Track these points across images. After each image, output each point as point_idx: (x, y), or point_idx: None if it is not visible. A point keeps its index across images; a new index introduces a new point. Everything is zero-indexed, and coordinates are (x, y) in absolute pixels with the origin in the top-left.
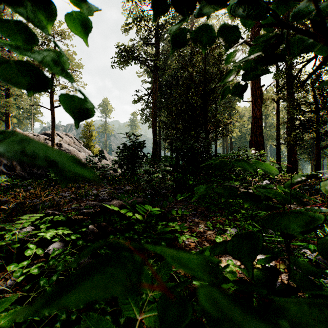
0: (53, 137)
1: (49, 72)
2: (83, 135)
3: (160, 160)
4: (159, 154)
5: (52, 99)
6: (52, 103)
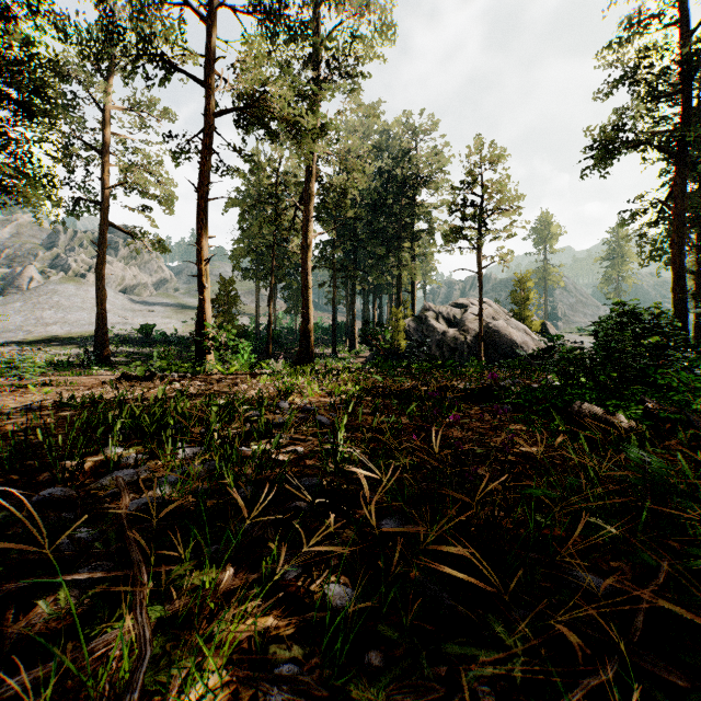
0: (481, 310)
1: (477, 222)
2: (513, 299)
3: (700, 339)
4: (695, 325)
5: (479, 258)
6: (479, 263)
